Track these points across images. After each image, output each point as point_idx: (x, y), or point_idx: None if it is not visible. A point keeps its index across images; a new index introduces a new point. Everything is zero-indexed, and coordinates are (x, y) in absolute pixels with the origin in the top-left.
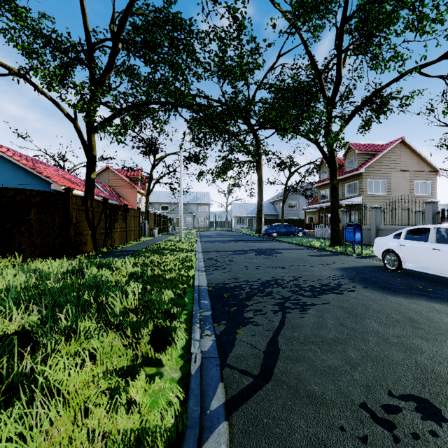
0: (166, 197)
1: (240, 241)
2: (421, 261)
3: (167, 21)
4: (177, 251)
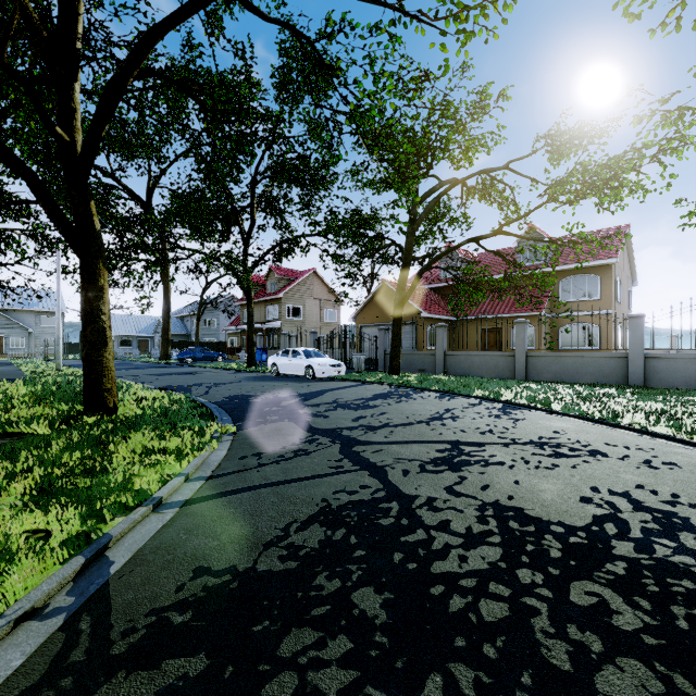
0: None
1: (147, 368)
2: (286, 368)
3: None
4: None
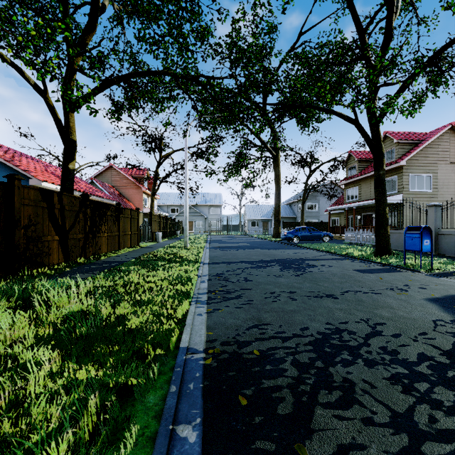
0: (176, 198)
1: (256, 247)
2: None
3: None
4: (175, 263)
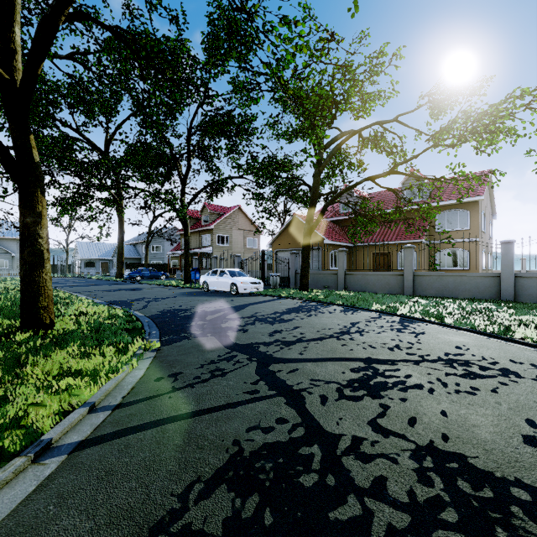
0: None
1: (103, 284)
2: (214, 285)
3: None
4: None
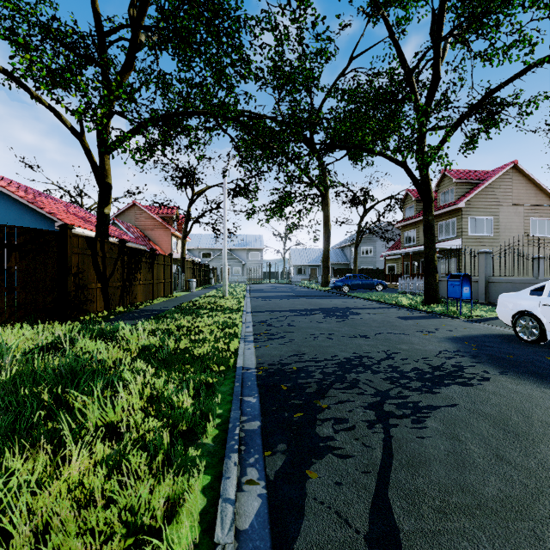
0: (209, 241)
1: (302, 296)
2: None
3: (205, 3)
4: (218, 311)
